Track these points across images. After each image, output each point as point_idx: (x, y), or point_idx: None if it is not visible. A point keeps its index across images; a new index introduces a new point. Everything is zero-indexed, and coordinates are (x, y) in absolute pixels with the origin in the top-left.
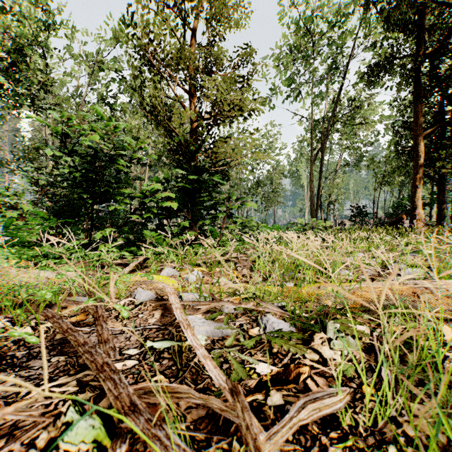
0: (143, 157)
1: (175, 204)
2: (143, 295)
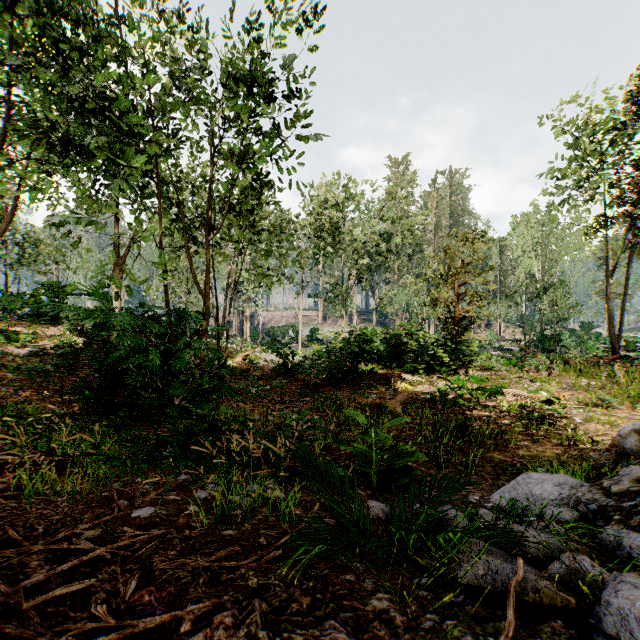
0: (434, 341)
1: (446, 357)
2: (440, 385)
